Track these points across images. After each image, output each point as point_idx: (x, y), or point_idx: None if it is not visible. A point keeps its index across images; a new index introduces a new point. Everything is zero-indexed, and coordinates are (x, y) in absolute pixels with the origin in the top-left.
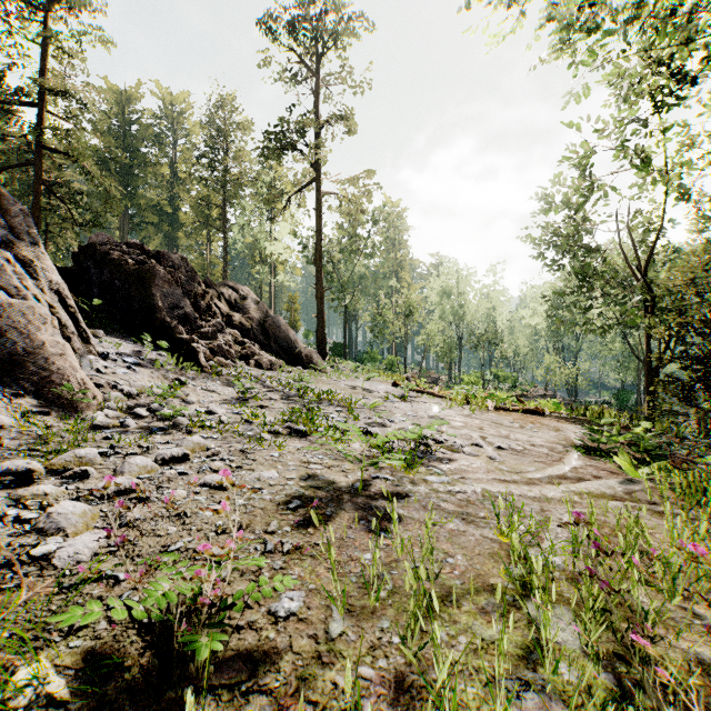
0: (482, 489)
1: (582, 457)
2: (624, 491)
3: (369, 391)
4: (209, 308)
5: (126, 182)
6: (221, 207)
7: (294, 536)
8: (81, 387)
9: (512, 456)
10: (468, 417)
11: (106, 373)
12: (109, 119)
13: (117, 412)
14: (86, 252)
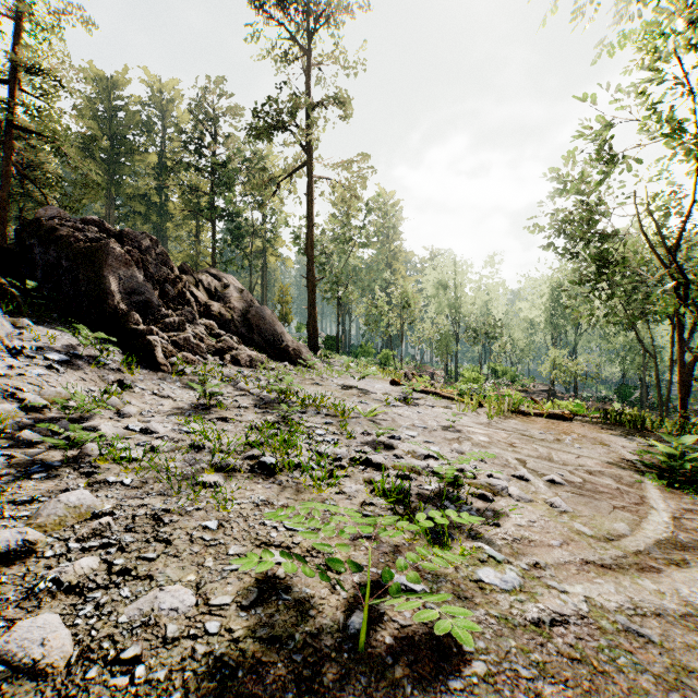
0: (588, 604)
1: (665, 492)
2: None
3: (365, 392)
4: (182, 295)
5: (112, 171)
6: (209, 195)
7: None
8: None
9: (577, 497)
10: (488, 426)
11: (7, 376)
12: (94, 105)
13: None
14: (30, 228)
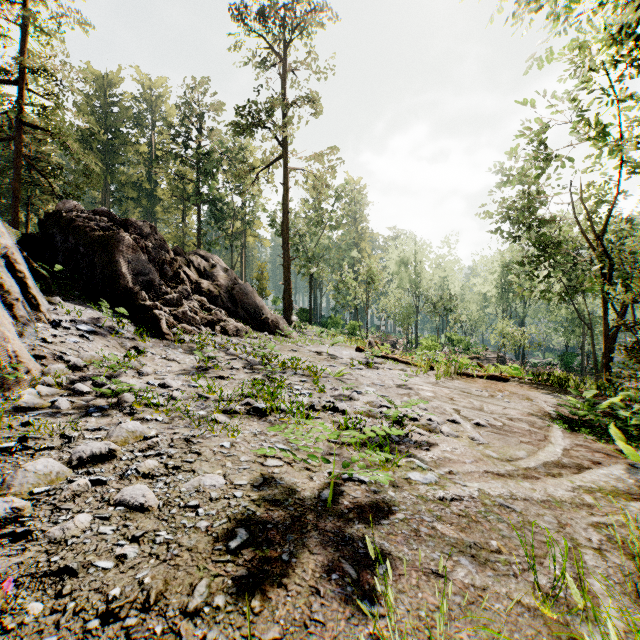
0: (479, 492)
1: (567, 433)
2: (637, 484)
3: (334, 357)
4: (177, 275)
5: (107, 160)
6: (195, 182)
7: (229, 619)
8: (14, 359)
9: (494, 435)
10: (435, 385)
11: (52, 343)
12: (92, 101)
13: (52, 389)
14: (51, 219)
